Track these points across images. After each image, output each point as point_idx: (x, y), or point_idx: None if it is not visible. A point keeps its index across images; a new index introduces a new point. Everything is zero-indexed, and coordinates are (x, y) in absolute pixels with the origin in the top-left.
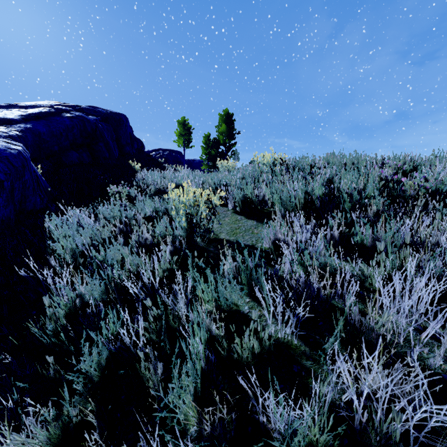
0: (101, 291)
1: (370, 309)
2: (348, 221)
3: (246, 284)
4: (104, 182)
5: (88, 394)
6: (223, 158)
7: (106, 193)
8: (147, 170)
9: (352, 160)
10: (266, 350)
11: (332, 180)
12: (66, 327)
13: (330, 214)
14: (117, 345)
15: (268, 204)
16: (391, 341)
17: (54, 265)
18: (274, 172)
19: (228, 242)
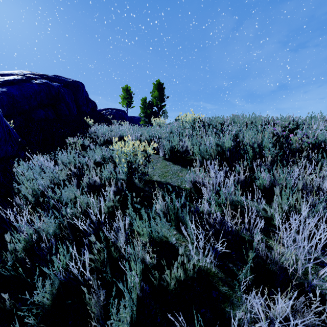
0: (56, 226)
1: (275, 247)
2: (251, 167)
3: (174, 220)
4: (64, 134)
5: (38, 324)
6: (156, 115)
7: (65, 142)
8: (98, 125)
9: (251, 120)
10: (190, 277)
11: (238, 135)
12: (24, 258)
13: (237, 161)
14: (66, 277)
15: (190, 153)
16: (291, 272)
17: (18, 203)
18: (194, 128)
19: (159, 183)
